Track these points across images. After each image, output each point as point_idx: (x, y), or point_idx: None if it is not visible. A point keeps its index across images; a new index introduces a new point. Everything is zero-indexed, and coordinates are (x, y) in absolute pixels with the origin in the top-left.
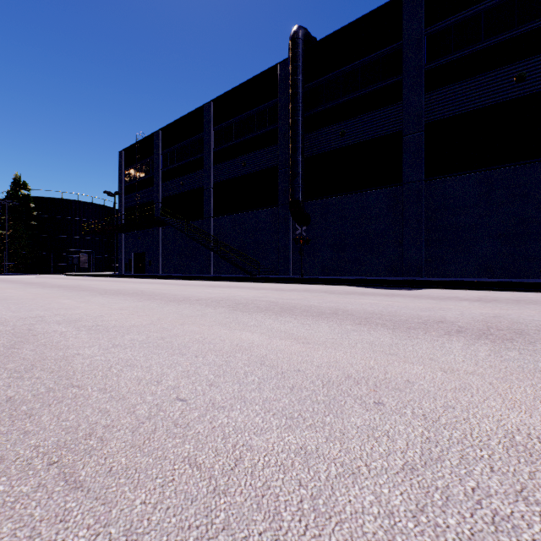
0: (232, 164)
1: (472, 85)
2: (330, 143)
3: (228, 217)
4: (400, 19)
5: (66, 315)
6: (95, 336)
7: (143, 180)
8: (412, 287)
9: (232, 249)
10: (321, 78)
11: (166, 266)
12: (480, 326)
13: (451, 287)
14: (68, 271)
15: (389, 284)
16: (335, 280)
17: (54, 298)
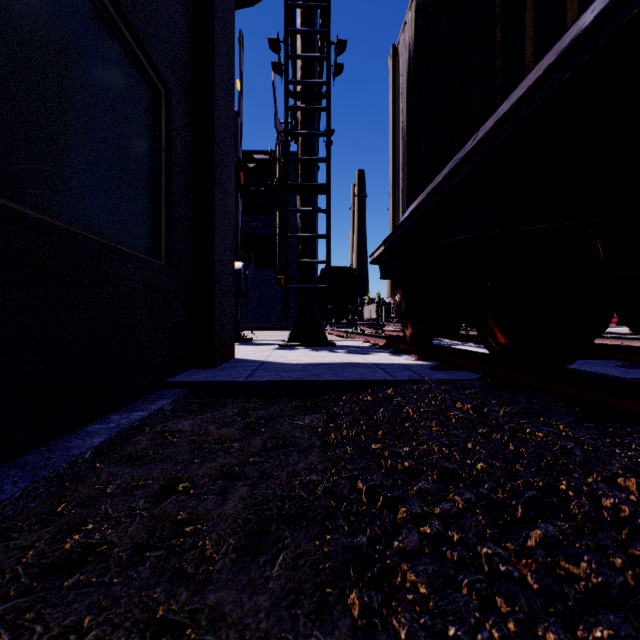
0: None
1: None
2: None
3: None
4: None
5: None
6: None
7: None
8: None
9: None
10: None
11: None
12: None
13: None
14: None
15: None
16: None
17: None
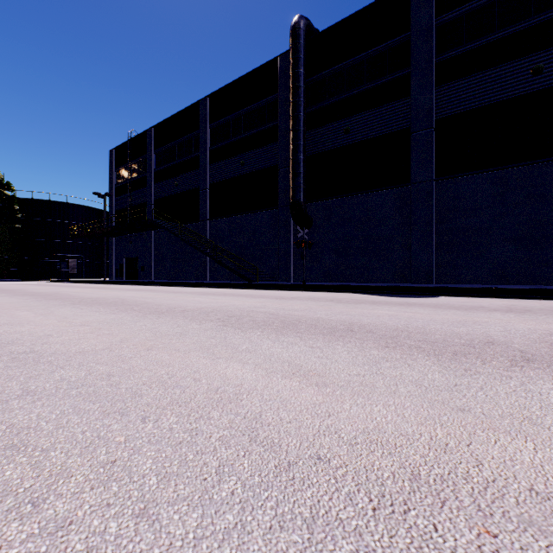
0: (229, 163)
1: (485, 79)
2: (334, 141)
3: (225, 220)
4: (408, 9)
5: (2, 335)
6: (12, 371)
7: (135, 181)
8: (424, 295)
9: (230, 254)
10: (324, 71)
11: (160, 272)
12: (547, 350)
13: (468, 295)
14: (55, 277)
15: (399, 291)
16: (340, 286)
17: (11, 310)
